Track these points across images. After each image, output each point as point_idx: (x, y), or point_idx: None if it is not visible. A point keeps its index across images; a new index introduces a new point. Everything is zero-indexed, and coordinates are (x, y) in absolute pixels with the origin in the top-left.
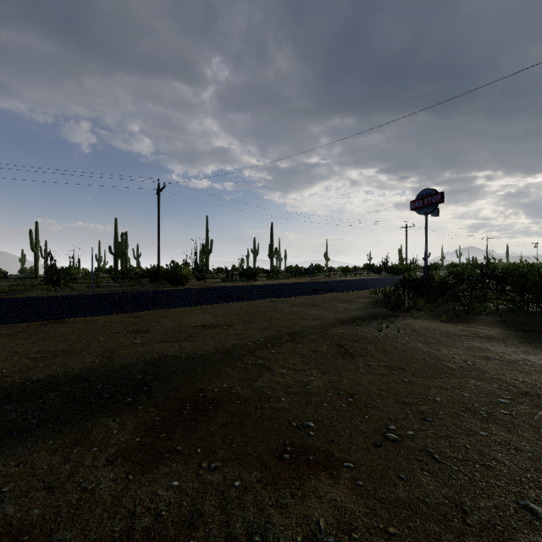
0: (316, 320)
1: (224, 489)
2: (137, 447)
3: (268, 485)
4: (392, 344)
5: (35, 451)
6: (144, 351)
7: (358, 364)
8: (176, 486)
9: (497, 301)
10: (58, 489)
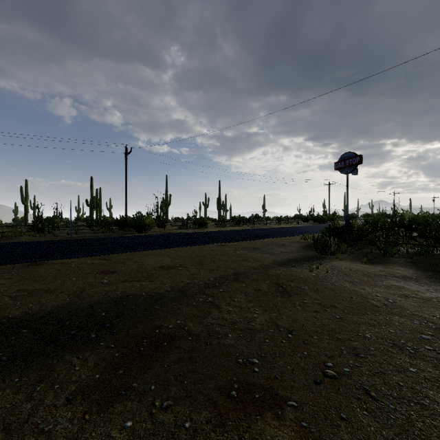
0: (257, 262)
1: (175, 430)
2: (96, 384)
3: (217, 427)
4: (323, 283)
5: (0, 389)
6: (109, 289)
7: (295, 302)
8: (129, 427)
9: (407, 246)
10: (16, 430)
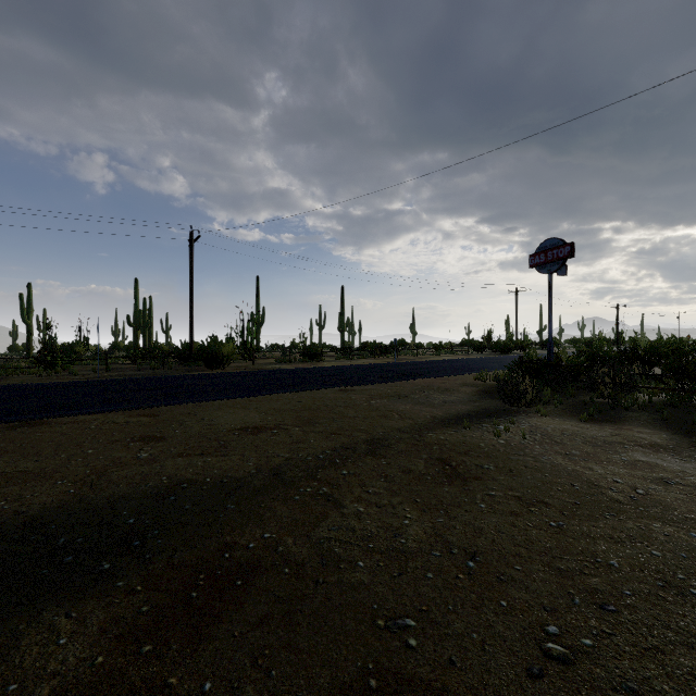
0: (405, 419)
1: None
2: (94, 680)
3: None
4: (519, 458)
5: None
6: (149, 472)
7: (474, 494)
8: None
9: (650, 391)
10: None
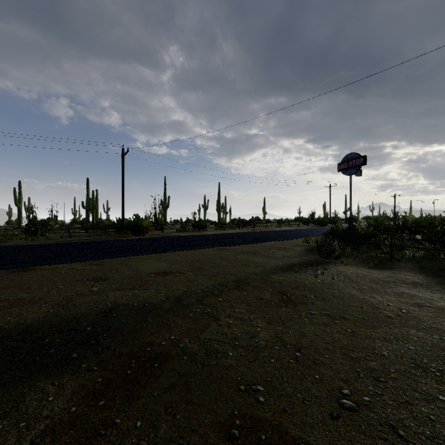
0: (258, 267)
1: None
2: (71, 421)
3: None
4: (329, 291)
5: None
6: (99, 299)
7: (301, 313)
8: None
9: (413, 249)
10: None
